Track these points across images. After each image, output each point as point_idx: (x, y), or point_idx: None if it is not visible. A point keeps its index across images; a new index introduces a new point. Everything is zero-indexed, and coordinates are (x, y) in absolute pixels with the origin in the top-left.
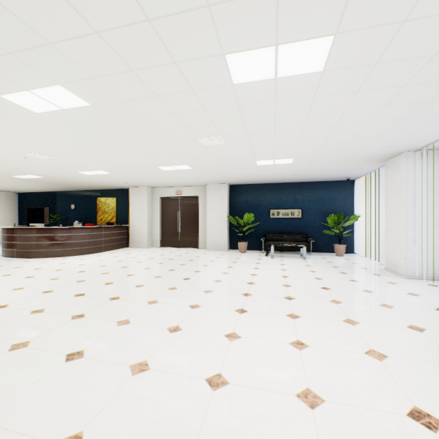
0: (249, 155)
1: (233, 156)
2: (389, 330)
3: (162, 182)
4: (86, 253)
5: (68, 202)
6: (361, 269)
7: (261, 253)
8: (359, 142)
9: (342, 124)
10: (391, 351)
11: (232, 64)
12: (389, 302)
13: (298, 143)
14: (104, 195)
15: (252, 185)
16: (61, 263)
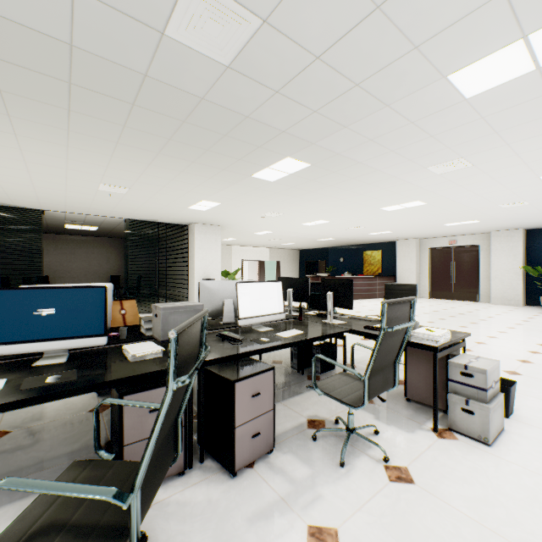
0: None
1: (536, 209)
2: None
3: (436, 234)
4: (366, 298)
5: (337, 256)
6: None
7: None
8: None
9: None
10: None
11: None
12: None
13: None
14: (369, 248)
15: None
16: (357, 302)
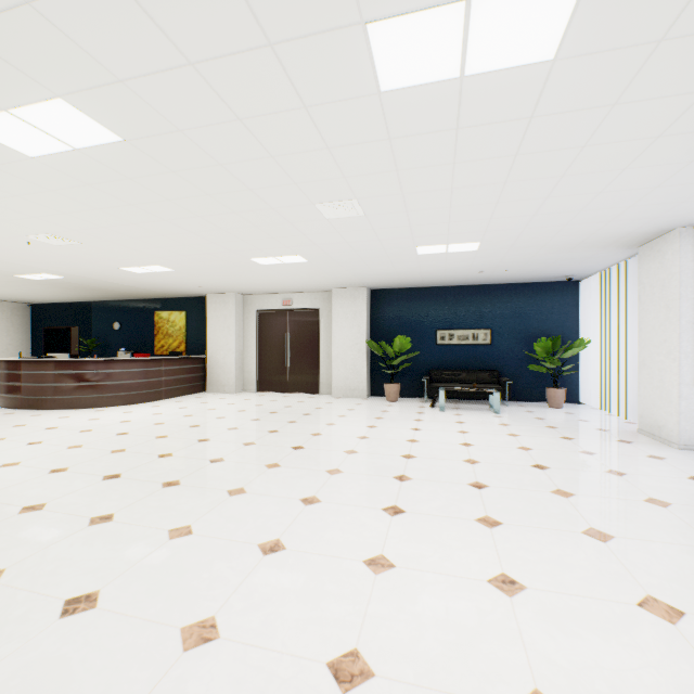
0: (404, 236)
1: (377, 239)
2: (674, 555)
3: (260, 285)
4: (134, 402)
5: (109, 319)
6: (596, 432)
7: (423, 402)
8: (599, 210)
9: (575, 175)
10: (689, 601)
11: (380, 45)
12: (660, 496)
13: (491, 212)
14: (167, 307)
15: (407, 290)
16: (92, 418)
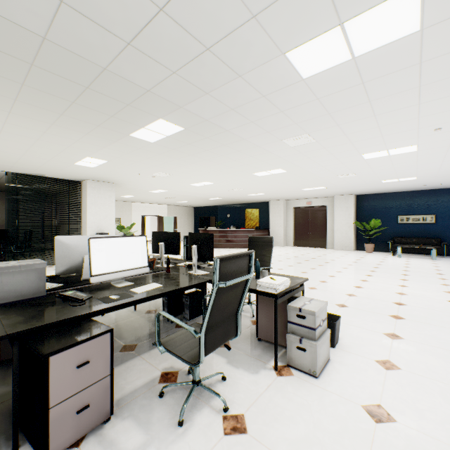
0: (374, 178)
1: (361, 180)
2: None
3: (297, 196)
4: (246, 247)
5: (225, 213)
6: None
7: (388, 254)
8: None
9: (448, 161)
10: None
11: (364, 155)
12: None
13: (415, 170)
14: (250, 207)
15: (378, 194)
16: (238, 251)
